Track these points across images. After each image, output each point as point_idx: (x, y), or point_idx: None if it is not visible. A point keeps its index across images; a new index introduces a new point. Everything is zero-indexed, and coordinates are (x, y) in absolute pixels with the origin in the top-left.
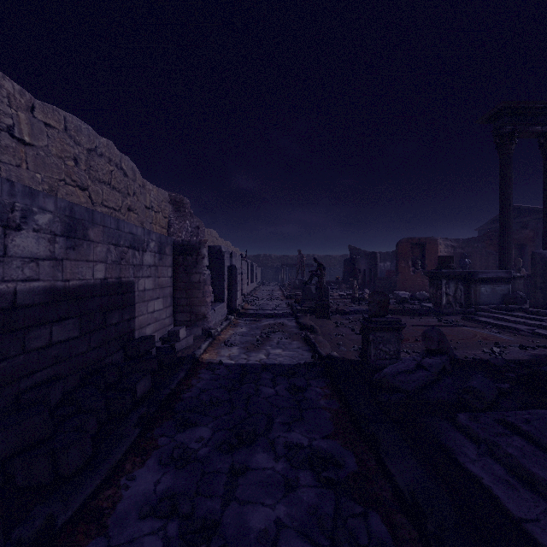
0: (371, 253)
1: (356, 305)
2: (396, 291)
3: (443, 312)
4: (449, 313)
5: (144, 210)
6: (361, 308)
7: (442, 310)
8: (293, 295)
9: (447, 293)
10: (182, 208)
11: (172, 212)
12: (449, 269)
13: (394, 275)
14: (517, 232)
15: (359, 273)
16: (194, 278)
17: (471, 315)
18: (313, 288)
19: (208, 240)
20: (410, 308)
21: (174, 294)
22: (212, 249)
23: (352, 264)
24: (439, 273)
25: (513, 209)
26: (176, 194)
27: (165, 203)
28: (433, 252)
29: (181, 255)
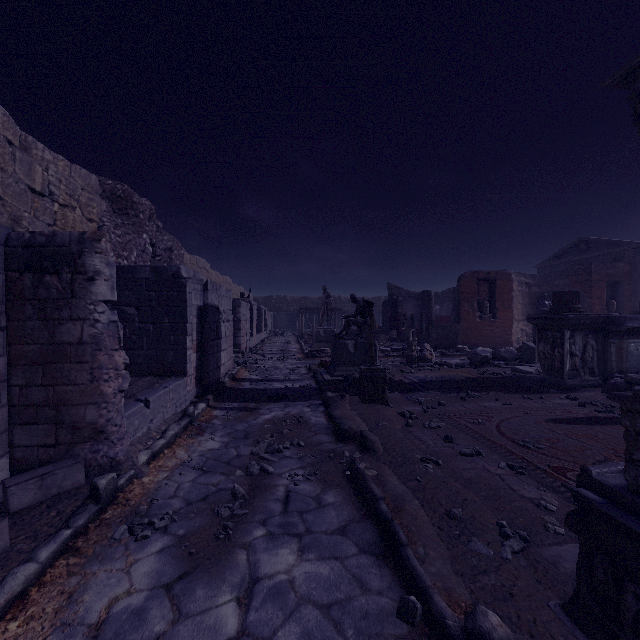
0: (422, 292)
1: (416, 370)
2: (459, 345)
3: (566, 384)
4: (575, 385)
5: (27, 195)
6: (428, 376)
7: (564, 381)
8: (316, 351)
9: (572, 353)
10: (131, 211)
11: (107, 213)
12: (575, 313)
13: (444, 322)
14: (610, 266)
15: (404, 319)
16: (67, 332)
17: (625, 392)
18: (350, 344)
19: (105, 234)
20: (503, 374)
21: (11, 375)
22: (161, 273)
23: (394, 308)
24: (563, 319)
25: (580, 242)
26: (114, 182)
27: (89, 195)
28: (506, 291)
29: (29, 273)
